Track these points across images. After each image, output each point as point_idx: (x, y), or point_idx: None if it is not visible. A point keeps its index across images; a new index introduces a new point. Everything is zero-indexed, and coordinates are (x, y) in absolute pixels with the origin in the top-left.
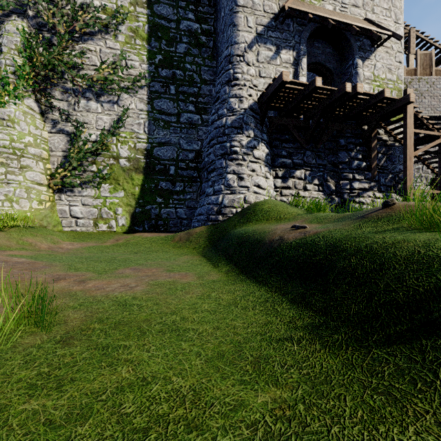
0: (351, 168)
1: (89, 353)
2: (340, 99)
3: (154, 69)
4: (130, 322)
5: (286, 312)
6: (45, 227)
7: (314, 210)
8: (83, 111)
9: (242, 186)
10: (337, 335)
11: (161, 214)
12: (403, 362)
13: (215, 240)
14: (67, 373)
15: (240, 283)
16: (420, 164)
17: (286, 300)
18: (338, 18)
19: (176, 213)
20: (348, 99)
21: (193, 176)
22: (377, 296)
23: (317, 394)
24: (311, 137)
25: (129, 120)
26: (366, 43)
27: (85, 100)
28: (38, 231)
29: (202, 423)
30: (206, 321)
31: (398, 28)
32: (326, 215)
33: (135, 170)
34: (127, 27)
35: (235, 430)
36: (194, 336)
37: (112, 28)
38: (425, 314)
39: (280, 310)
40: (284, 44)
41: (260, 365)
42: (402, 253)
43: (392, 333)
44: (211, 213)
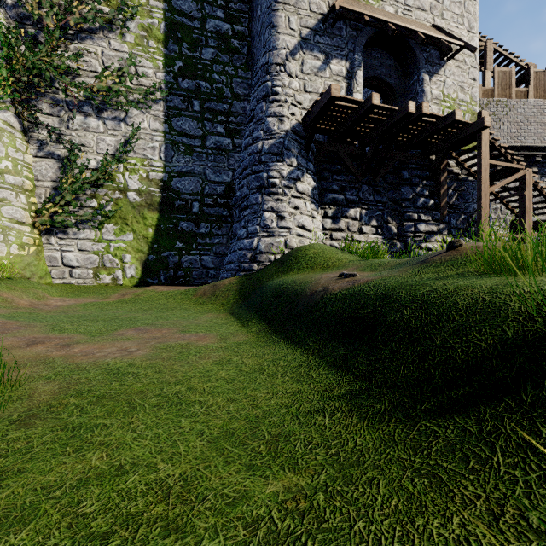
0: (416, 207)
1: (53, 436)
2: (402, 121)
3: (172, 79)
4: (118, 395)
5: (322, 378)
6: (28, 279)
7: (370, 256)
8: (79, 129)
9: (283, 227)
10: (380, 405)
11: (182, 263)
12: (455, 434)
13: (247, 293)
14: (14, 463)
15: (272, 345)
16: (498, 203)
17: (324, 363)
18: (400, 22)
19: (201, 262)
20: (411, 121)
21: (222, 214)
22: (432, 355)
23: (344, 479)
24: (368, 168)
25: (140, 143)
26: (434, 55)
27: (82, 116)
28: (17, 284)
29: (187, 523)
30: (219, 392)
31: (472, 38)
32: (383, 261)
33: (148, 206)
34: (137, 25)
35: (228, 531)
36: (200, 411)
37: (118, 25)
38: (486, 374)
39: (315, 376)
40: (335, 52)
41: (278, 445)
42: (464, 301)
43: (445, 400)
44: (243, 261)
